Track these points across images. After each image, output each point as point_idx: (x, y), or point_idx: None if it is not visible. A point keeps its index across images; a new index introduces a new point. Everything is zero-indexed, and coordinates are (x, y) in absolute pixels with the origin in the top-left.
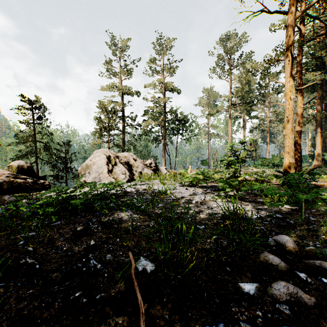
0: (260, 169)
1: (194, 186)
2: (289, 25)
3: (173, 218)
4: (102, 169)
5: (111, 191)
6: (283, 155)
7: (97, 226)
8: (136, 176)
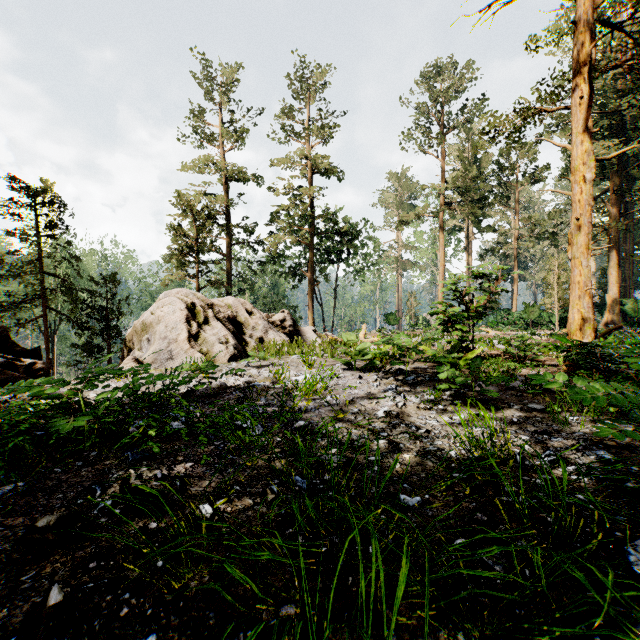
0: (502, 332)
1: (377, 370)
2: (581, 20)
3: (334, 482)
4: (177, 333)
5: (189, 385)
6: (547, 303)
7: (113, 504)
8: (252, 347)
